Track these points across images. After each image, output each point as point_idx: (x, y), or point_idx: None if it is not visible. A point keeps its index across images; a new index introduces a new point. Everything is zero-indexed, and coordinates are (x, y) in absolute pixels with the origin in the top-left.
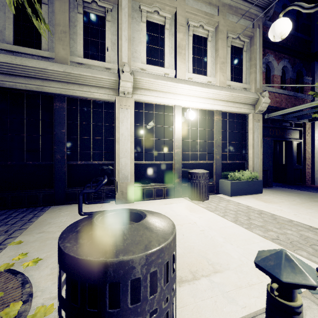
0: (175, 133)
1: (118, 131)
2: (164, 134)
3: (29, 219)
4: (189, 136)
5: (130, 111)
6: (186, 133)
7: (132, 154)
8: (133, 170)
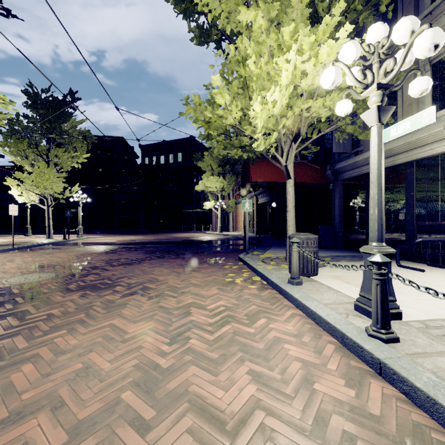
0: None
1: None
2: None
3: None
4: None
5: None
6: None
7: None
8: None
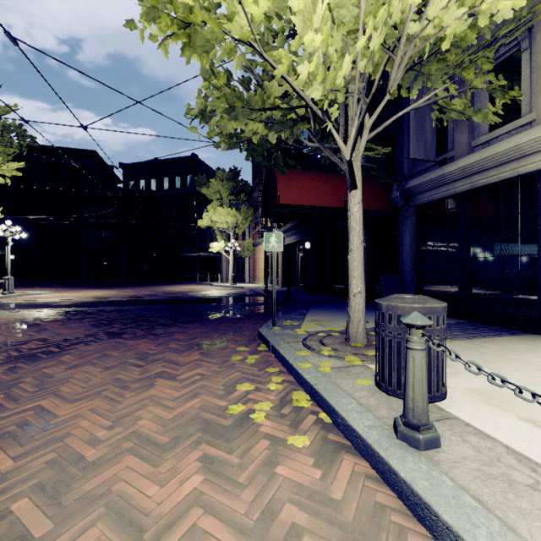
0: None
1: None
2: None
3: (486, 335)
4: None
5: None
6: None
7: None
8: None
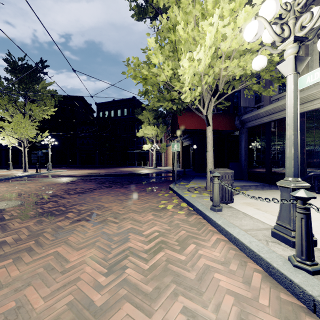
0: None
1: None
2: None
3: (271, 189)
4: None
5: None
6: None
7: None
8: None
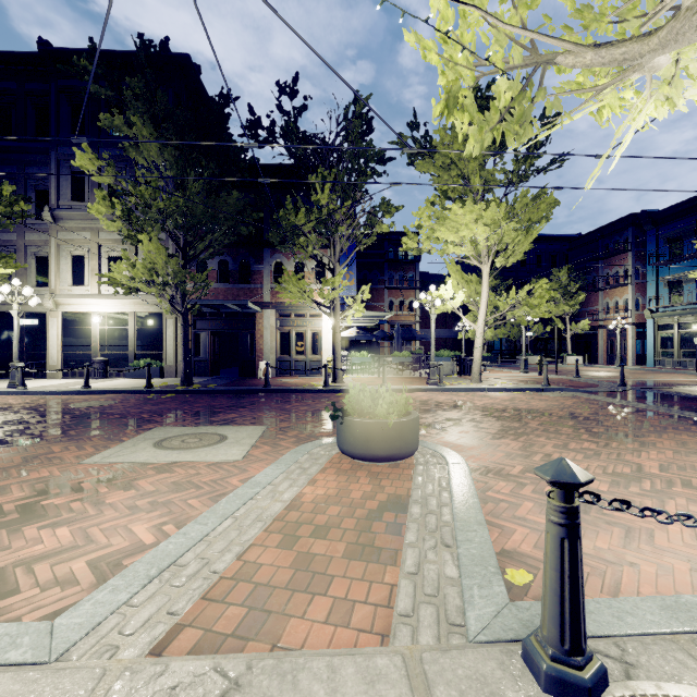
0: (93, 332)
1: (49, 333)
2: (86, 333)
3: None
4: (106, 334)
5: (57, 319)
6: (103, 332)
7: (58, 347)
8: (59, 357)
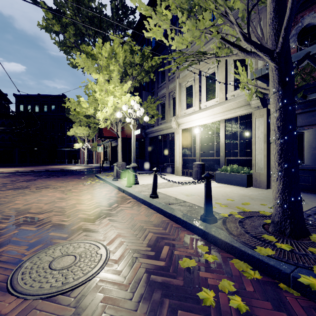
0: (196, 142)
1: (175, 145)
2: (193, 143)
3: None
4: (204, 142)
5: (178, 135)
6: (202, 140)
7: (179, 154)
8: (179, 161)
